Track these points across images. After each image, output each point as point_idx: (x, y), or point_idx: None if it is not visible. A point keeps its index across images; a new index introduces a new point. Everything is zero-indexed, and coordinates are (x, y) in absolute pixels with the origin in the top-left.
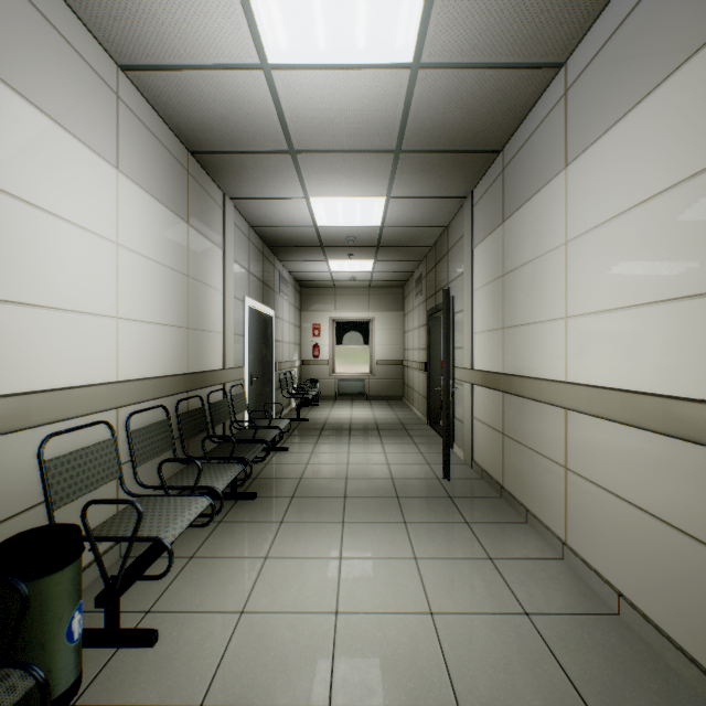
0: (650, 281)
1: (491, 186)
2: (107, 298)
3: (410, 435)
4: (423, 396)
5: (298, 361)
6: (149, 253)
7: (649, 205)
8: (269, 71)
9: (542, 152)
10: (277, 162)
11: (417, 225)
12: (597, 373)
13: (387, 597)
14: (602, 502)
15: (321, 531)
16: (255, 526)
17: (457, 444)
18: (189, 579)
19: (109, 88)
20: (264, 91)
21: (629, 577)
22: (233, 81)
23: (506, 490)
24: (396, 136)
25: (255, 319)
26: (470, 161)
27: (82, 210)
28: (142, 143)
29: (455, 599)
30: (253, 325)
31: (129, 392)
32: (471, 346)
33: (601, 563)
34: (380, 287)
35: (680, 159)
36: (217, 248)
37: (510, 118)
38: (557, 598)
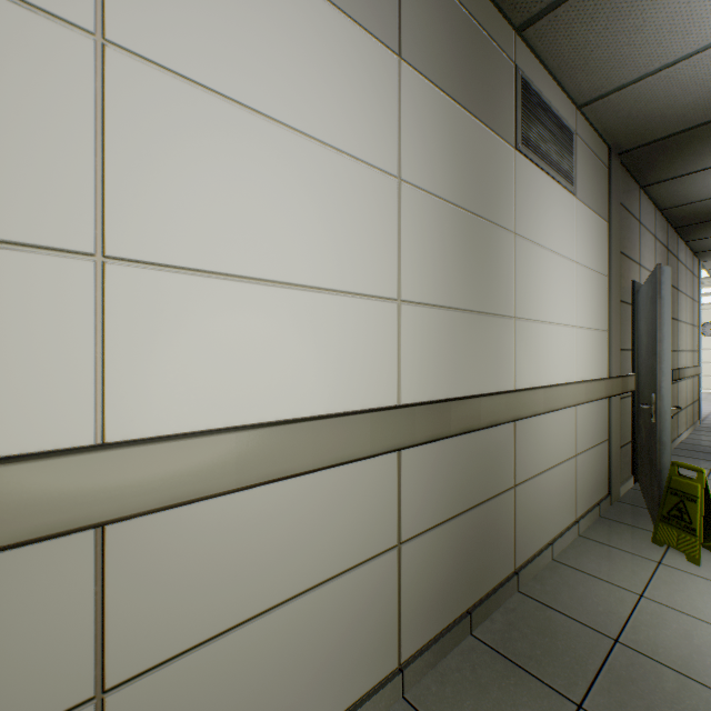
0: (337, 262)
1: None
2: None
3: None
4: None
5: None
6: None
7: (335, 158)
8: None
9: None
10: None
11: None
12: (235, 400)
13: None
14: (250, 647)
15: None
16: None
17: None
18: None
19: None
20: None
21: (306, 707)
22: None
23: None
24: None
25: None
26: None
27: None
28: None
29: None
30: None
31: None
32: None
33: None
34: None
35: (369, 138)
36: None
37: None
38: None
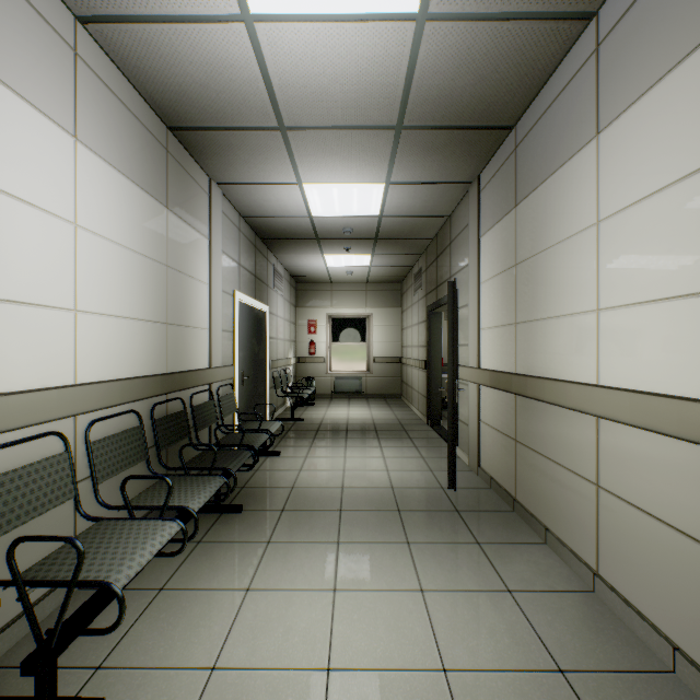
0: None
1: (501, 168)
2: (61, 287)
3: (410, 437)
4: (422, 395)
5: (293, 358)
6: (117, 237)
7: None
8: (252, 24)
9: (565, 122)
10: (266, 141)
11: (418, 215)
12: (641, 376)
13: (390, 646)
14: (649, 531)
15: (313, 554)
16: (238, 548)
17: (461, 447)
18: (154, 620)
19: (64, 42)
20: (247, 50)
21: (689, 628)
22: (210, 37)
23: (520, 503)
24: (398, 108)
25: (246, 314)
26: (478, 140)
27: (25, 181)
28: (109, 112)
29: (471, 649)
30: (243, 321)
31: (90, 396)
32: (477, 344)
33: (647, 604)
34: (377, 282)
35: None
36: (203, 237)
37: (526, 86)
38: (595, 647)
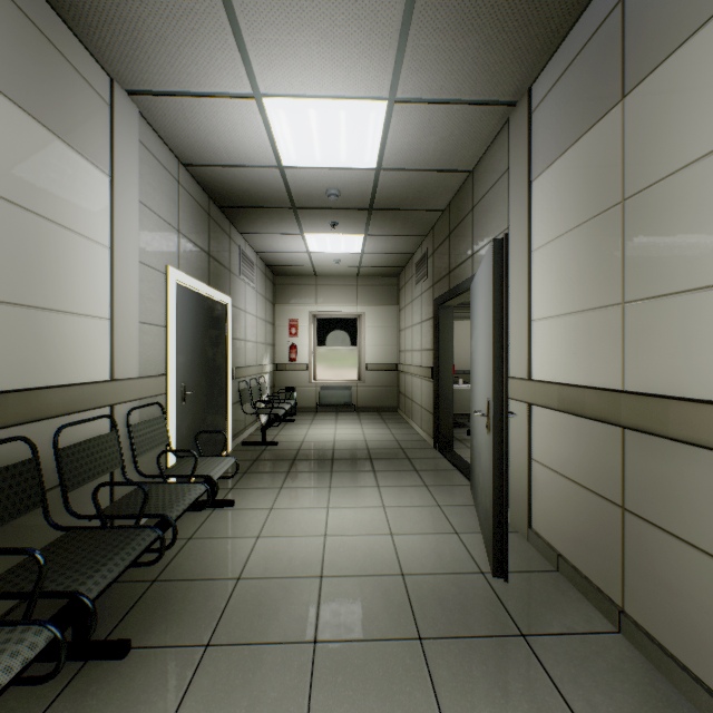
0: None
1: (583, 51)
2: None
3: (417, 469)
4: (427, 411)
5: (270, 365)
6: None
7: None
8: None
9: None
10: None
11: (429, 168)
12: None
13: None
14: None
15: None
16: None
17: None
18: None
19: None
20: None
21: None
22: None
23: (637, 624)
24: None
25: (191, 304)
26: None
27: None
28: None
29: None
30: (186, 313)
31: None
32: (528, 342)
33: None
34: (370, 276)
35: None
36: (94, 168)
37: None
38: None
